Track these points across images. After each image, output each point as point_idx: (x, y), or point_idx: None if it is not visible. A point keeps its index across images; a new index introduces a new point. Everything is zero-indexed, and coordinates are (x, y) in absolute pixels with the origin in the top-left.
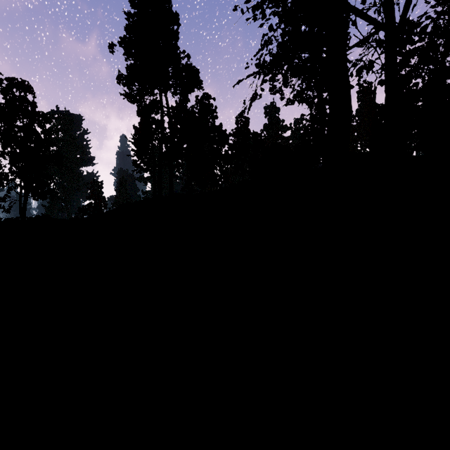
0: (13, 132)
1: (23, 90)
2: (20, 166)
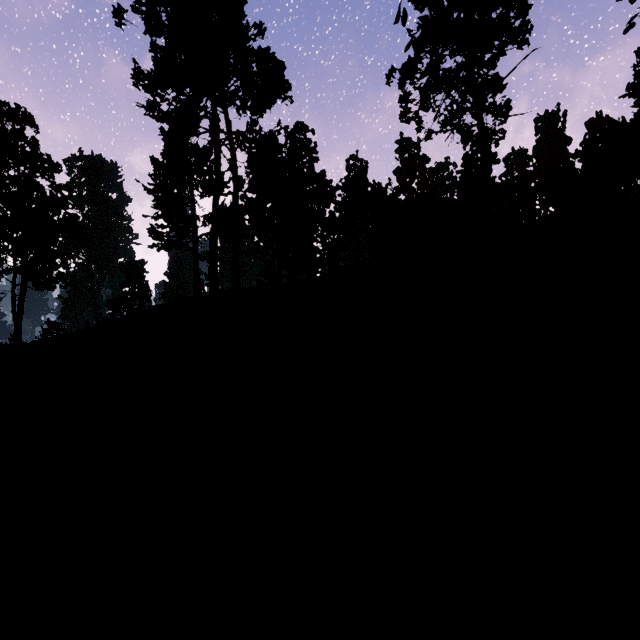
0: (2, 186)
1: (17, 121)
2: (11, 238)
